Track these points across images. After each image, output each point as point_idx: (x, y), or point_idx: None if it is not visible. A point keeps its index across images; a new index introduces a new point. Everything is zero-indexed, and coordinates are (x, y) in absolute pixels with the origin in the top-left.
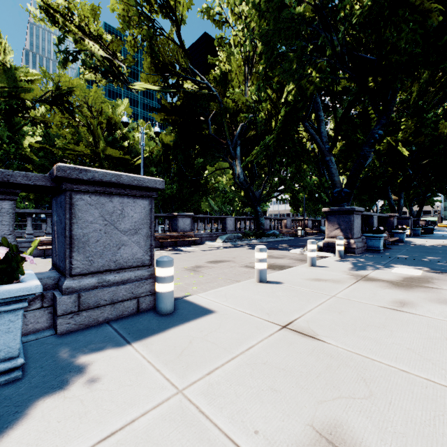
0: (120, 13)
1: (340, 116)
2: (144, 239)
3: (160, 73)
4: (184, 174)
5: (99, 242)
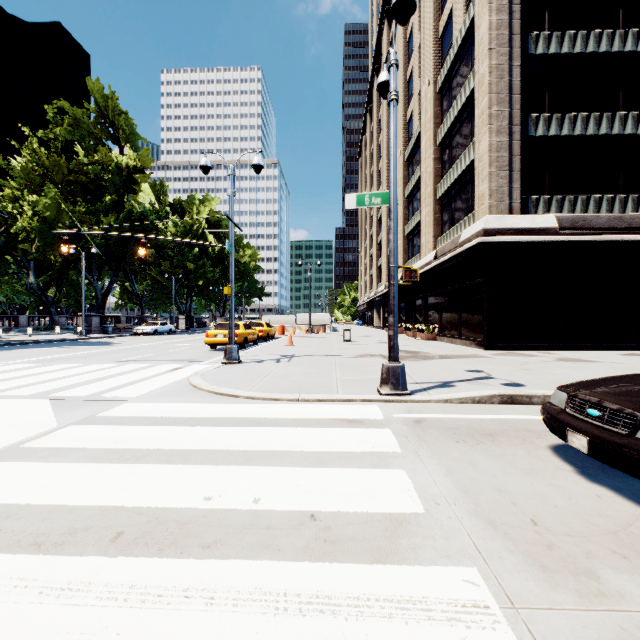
0: None
1: None
2: None
3: None
4: None
5: None
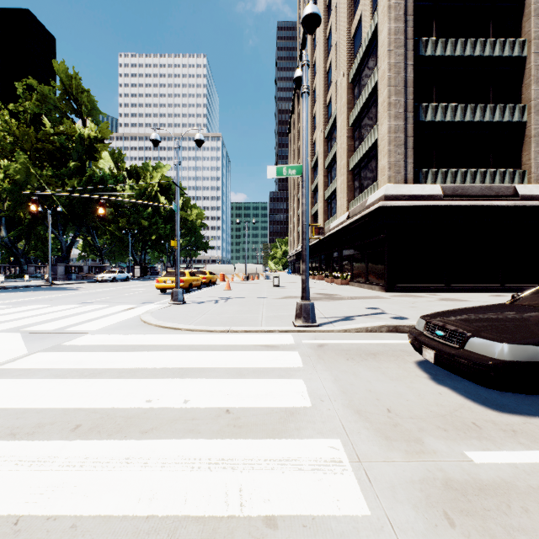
0: None
1: None
2: None
3: None
4: None
5: None
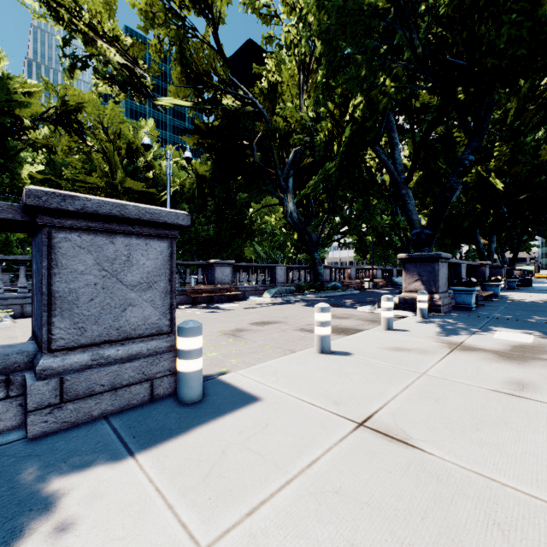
0: (142, 8)
1: (417, 140)
2: (162, 296)
3: (193, 86)
4: (224, 212)
5: (94, 301)
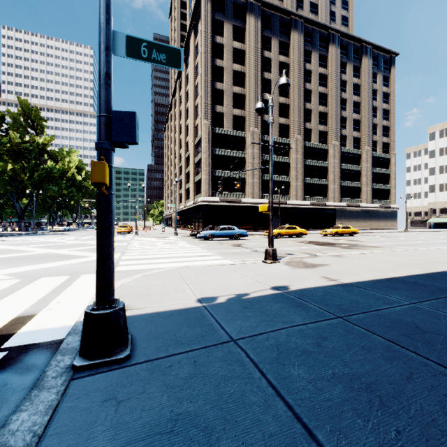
0: None
1: None
2: None
3: None
4: None
5: None
